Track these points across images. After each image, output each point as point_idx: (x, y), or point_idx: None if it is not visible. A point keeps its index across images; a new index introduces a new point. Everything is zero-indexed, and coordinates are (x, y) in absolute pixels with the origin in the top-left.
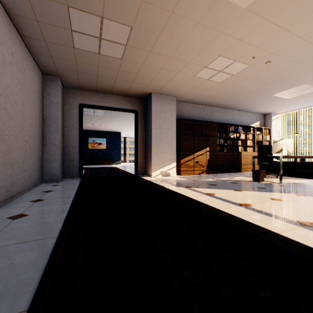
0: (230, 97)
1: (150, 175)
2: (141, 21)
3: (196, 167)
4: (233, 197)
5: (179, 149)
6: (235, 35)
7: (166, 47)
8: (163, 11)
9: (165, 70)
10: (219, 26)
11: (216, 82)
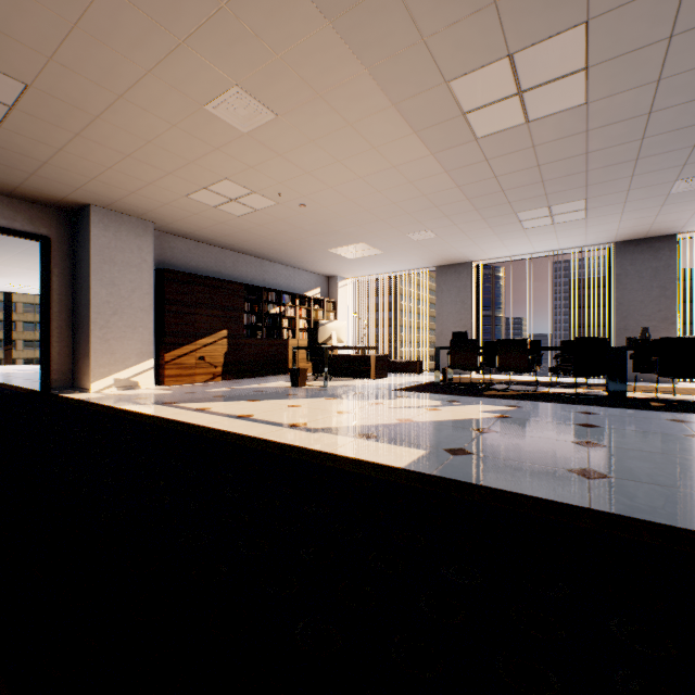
0: (263, 241)
1: (88, 389)
2: (51, 84)
3: (202, 369)
4: (237, 410)
5: (163, 333)
6: (243, 160)
7: (117, 138)
8: (102, 88)
9: (120, 172)
10: (213, 141)
11: (232, 214)
